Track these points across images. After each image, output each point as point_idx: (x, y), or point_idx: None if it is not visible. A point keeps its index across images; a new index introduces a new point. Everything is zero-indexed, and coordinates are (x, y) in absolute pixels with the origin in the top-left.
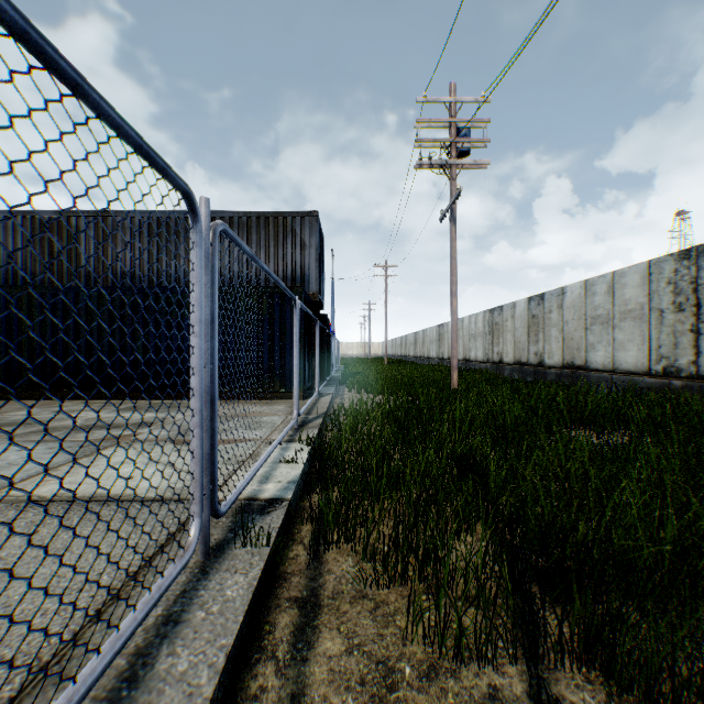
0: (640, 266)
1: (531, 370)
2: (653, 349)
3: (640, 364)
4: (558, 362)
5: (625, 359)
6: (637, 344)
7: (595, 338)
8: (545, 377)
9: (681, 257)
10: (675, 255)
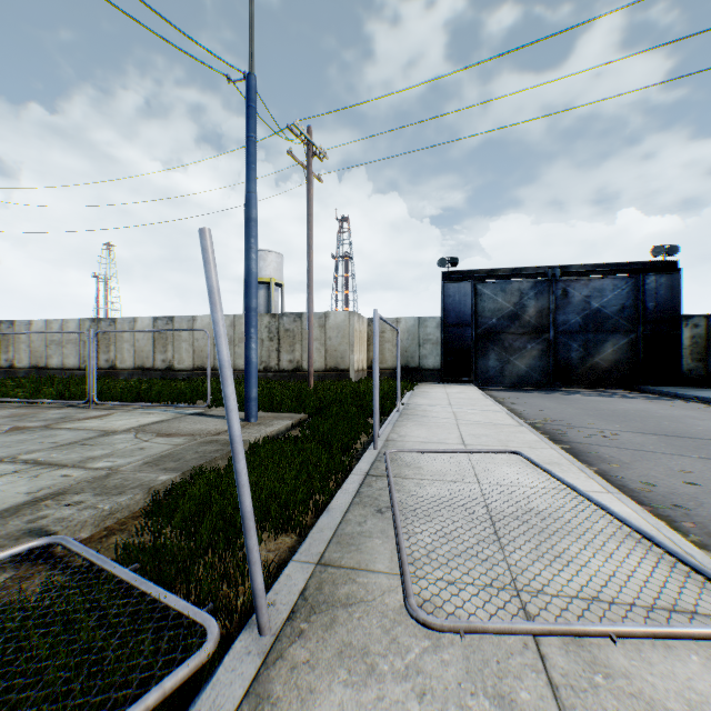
0: (78, 320)
1: (5, 371)
2: (83, 358)
3: (78, 365)
4: (28, 365)
5: (71, 362)
6: (76, 356)
7: (54, 352)
8: (17, 375)
9: (94, 321)
10: (92, 320)
